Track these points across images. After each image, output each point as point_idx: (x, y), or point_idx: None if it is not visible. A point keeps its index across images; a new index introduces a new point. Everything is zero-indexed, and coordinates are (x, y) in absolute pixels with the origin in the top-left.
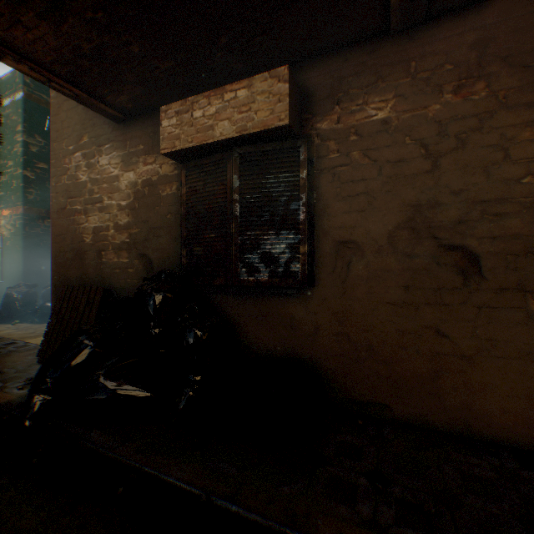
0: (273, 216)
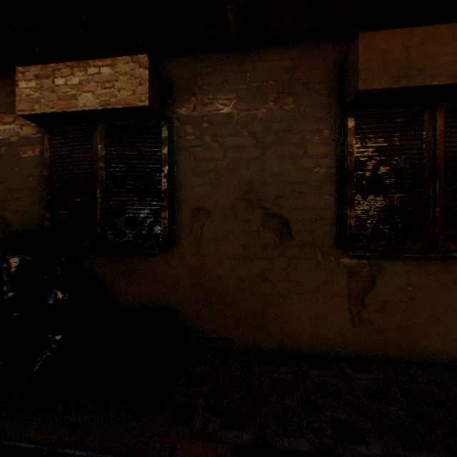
0: (137, 185)
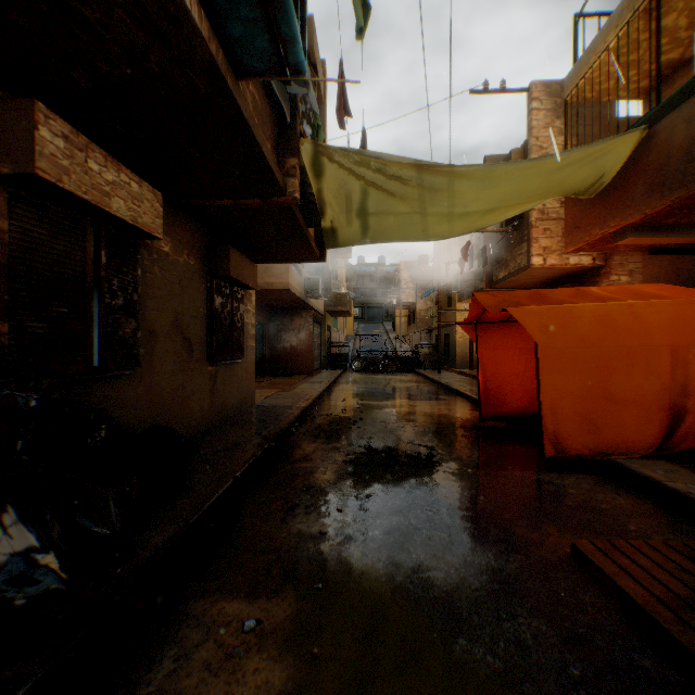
0: (126, 302)
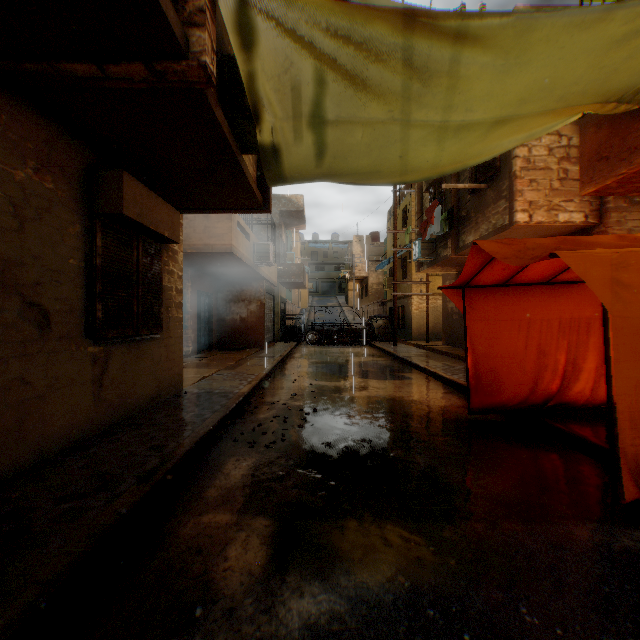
0: None
